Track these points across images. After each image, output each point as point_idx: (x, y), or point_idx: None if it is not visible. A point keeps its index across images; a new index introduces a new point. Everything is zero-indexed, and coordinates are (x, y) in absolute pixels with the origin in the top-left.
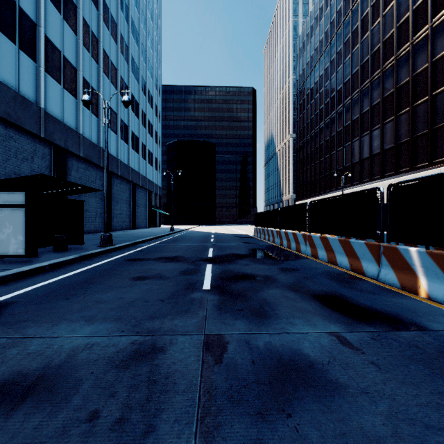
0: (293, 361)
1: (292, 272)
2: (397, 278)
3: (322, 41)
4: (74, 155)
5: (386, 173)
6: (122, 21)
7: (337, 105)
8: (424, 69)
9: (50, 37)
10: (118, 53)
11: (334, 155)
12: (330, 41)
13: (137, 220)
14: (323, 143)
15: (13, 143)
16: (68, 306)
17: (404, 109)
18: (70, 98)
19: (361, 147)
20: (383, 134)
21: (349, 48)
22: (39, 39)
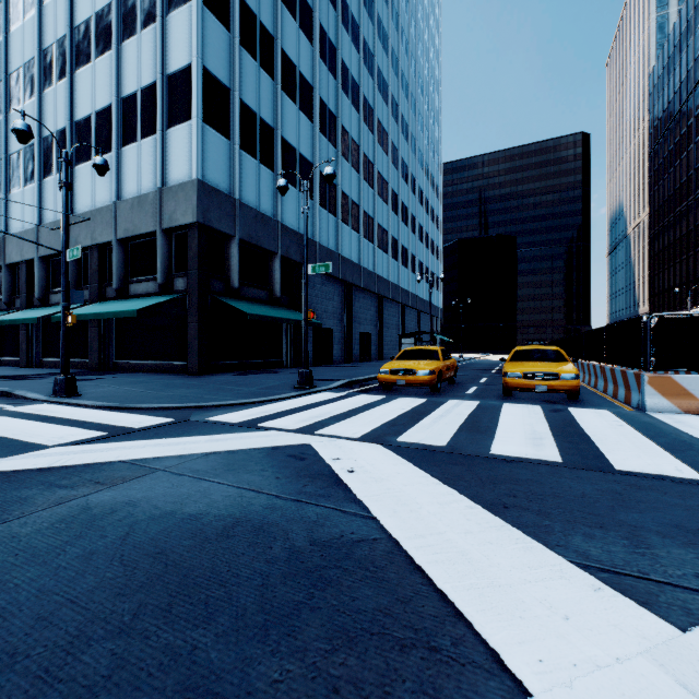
0: None
1: None
2: None
3: (684, 84)
4: (386, 298)
5: None
6: (411, 159)
7: None
8: None
9: (378, 220)
10: (409, 192)
11: None
12: (693, 87)
13: None
14: (685, 235)
15: (365, 301)
16: None
17: None
18: (385, 256)
19: None
20: None
21: None
22: (374, 227)
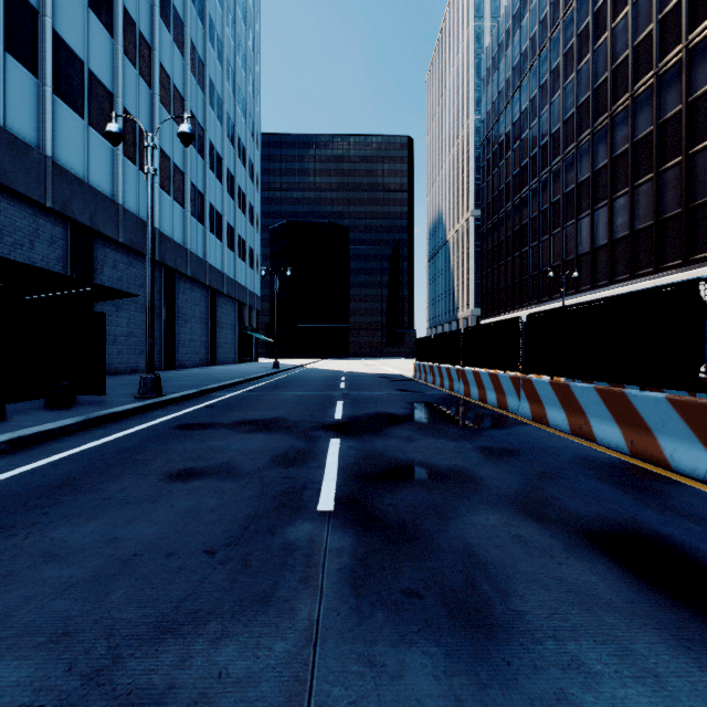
0: None
1: (509, 460)
2: None
3: (525, 54)
4: (109, 239)
5: (639, 270)
6: (193, 19)
7: (552, 158)
8: None
9: (65, 35)
10: (187, 72)
11: (547, 242)
12: (540, 52)
13: (219, 351)
14: (527, 223)
15: None
16: None
17: (671, 160)
18: (101, 142)
19: (594, 227)
20: (633, 205)
21: (572, 63)
22: (43, 38)
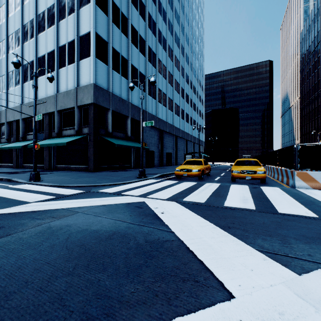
0: None
1: None
2: None
3: (316, 38)
4: (178, 137)
5: None
6: (190, 73)
7: None
8: None
9: (175, 101)
10: (189, 88)
11: None
12: (320, 39)
13: None
14: (316, 107)
15: (169, 138)
16: None
17: None
18: (178, 118)
19: None
20: None
21: None
22: (173, 104)
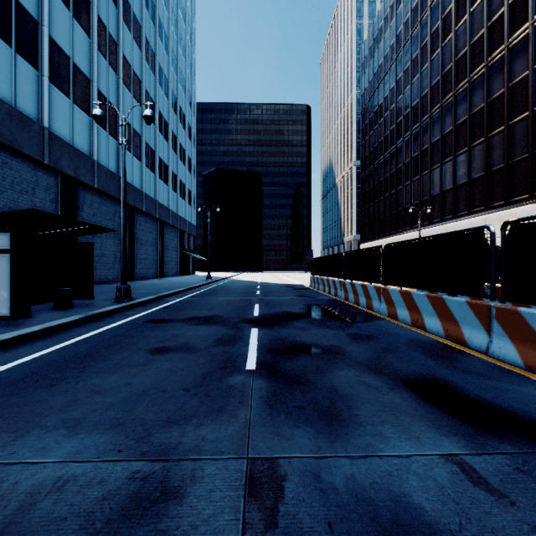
0: (399, 523)
1: (367, 342)
2: (518, 354)
3: (393, 47)
4: (87, 186)
5: (475, 208)
6: (147, 21)
7: (412, 124)
8: (523, 78)
9: (57, 38)
10: (143, 61)
11: (409, 187)
12: (403, 46)
13: (166, 267)
14: (395, 172)
15: (8, 171)
16: (49, 399)
17: (497, 128)
18: (82, 115)
19: (443, 176)
20: (470, 160)
21: (427, 55)
22: (41, 41)
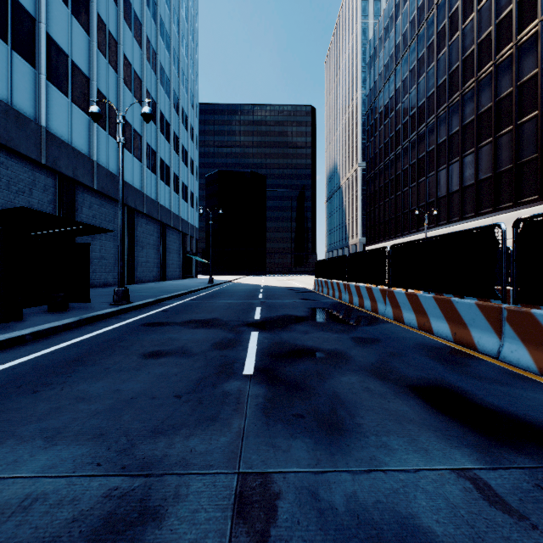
0: None
1: (371, 345)
2: (532, 358)
3: (399, 46)
4: (86, 187)
5: (482, 209)
6: (148, 20)
7: (418, 125)
8: (532, 77)
9: (55, 36)
10: (144, 60)
11: (415, 188)
12: (409, 45)
13: (167, 270)
14: (400, 174)
15: (4, 171)
16: (29, 407)
17: (505, 128)
18: (80, 114)
19: (449, 177)
20: (478, 161)
21: (433, 53)
22: (39, 39)
